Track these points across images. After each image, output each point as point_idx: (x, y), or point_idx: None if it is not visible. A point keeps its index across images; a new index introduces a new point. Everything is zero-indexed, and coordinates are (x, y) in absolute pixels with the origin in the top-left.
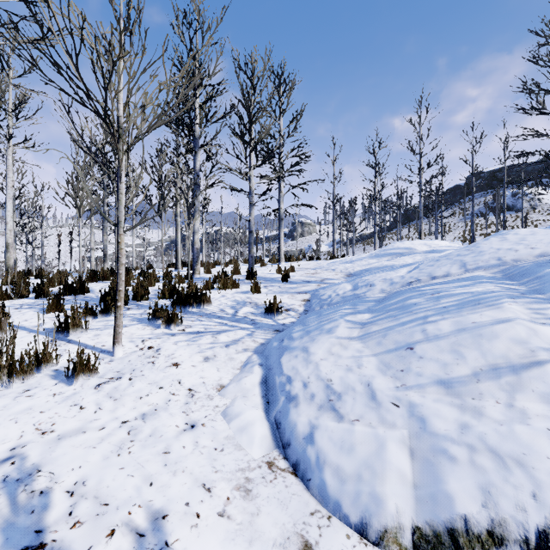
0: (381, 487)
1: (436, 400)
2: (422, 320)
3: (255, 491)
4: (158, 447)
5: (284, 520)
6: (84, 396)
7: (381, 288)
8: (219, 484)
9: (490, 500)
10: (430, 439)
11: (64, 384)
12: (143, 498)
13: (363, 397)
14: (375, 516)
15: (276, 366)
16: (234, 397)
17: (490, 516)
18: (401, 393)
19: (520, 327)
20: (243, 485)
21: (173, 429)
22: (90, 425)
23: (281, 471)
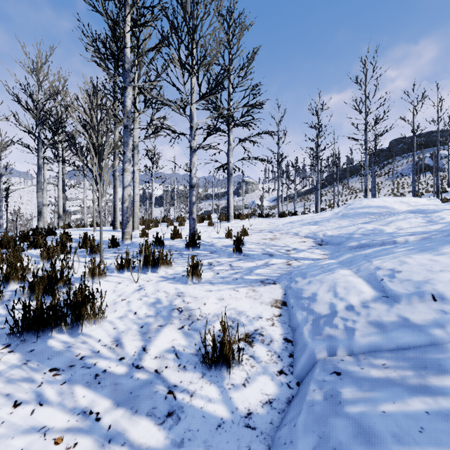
0: None
1: None
2: None
3: None
4: None
5: None
6: None
7: None
8: None
9: None
10: None
11: None
12: None
13: None
14: None
15: None
16: None
17: None
18: None
19: None
20: None
21: None
22: None
23: None
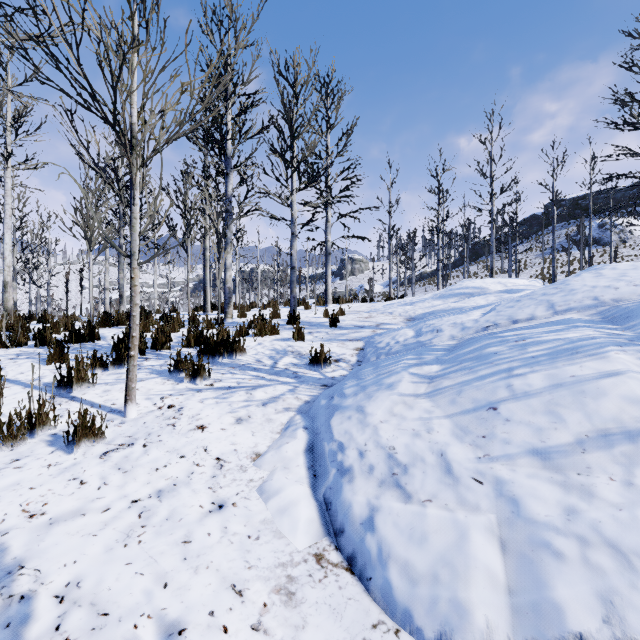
0: (466, 592)
1: (530, 475)
2: (506, 372)
3: (300, 595)
4: (176, 534)
5: (337, 635)
6: (86, 468)
7: (451, 334)
8: (253, 584)
9: (613, 614)
10: (527, 528)
11: (63, 452)
12: (155, 606)
13: (435, 470)
14: (459, 632)
15: (324, 430)
16: (272, 468)
17: (614, 635)
18: (485, 465)
19: (634, 382)
20: (284, 586)
21: (195, 510)
22: (91, 506)
23: (333, 566)
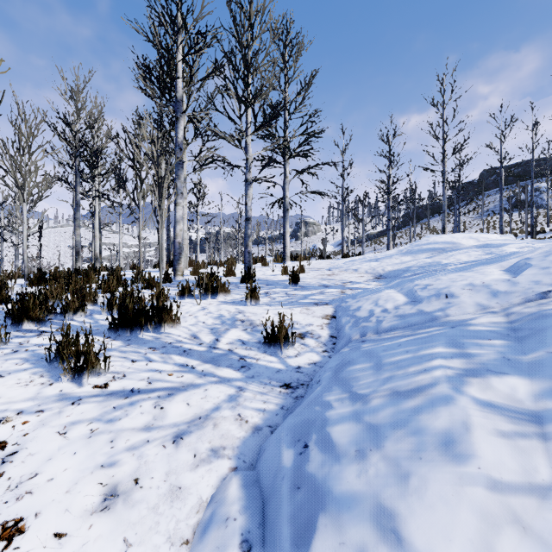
0: None
1: None
2: None
3: None
4: None
5: None
6: None
7: (477, 302)
8: None
9: None
10: None
11: None
12: None
13: None
14: None
15: None
16: None
17: None
18: None
19: None
20: None
21: None
22: None
23: None
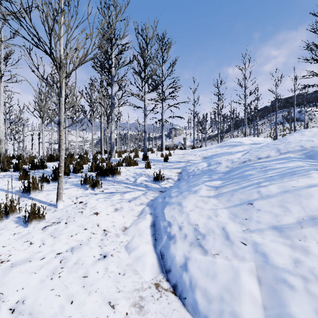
0: (239, 308)
1: (272, 240)
2: (256, 184)
3: (146, 308)
4: (80, 272)
5: None
6: (34, 235)
7: (226, 165)
8: (121, 301)
9: None
10: (272, 270)
11: (22, 227)
12: (65, 314)
13: (220, 237)
14: None
15: (160, 215)
16: (133, 235)
17: None
18: (247, 235)
19: None
20: (138, 302)
21: (91, 258)
22: (35, 256)
23: (165, 291)
